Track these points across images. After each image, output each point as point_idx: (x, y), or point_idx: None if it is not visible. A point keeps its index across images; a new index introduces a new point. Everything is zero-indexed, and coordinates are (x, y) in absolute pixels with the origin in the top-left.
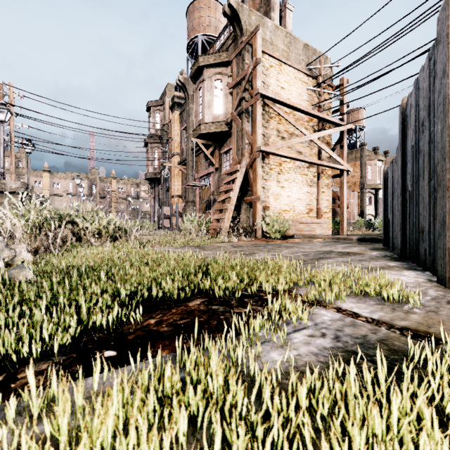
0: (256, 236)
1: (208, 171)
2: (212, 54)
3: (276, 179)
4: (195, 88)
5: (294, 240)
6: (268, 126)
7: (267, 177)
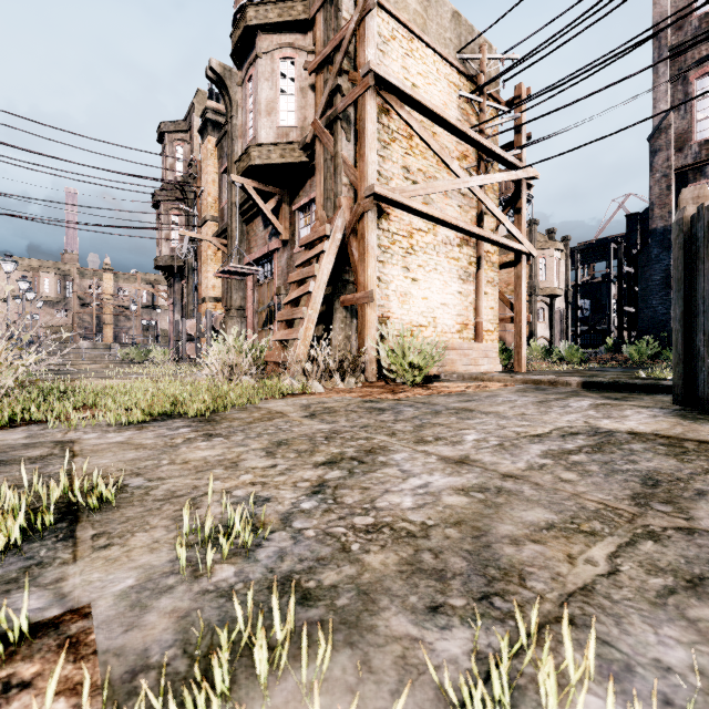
0: (366, 377)
1: (269, 248)
2: (275, 3)
3: (403, 263)
4: (242, 79)
5: (449, 385)
6: (388, 155)
7: (386, 258)
